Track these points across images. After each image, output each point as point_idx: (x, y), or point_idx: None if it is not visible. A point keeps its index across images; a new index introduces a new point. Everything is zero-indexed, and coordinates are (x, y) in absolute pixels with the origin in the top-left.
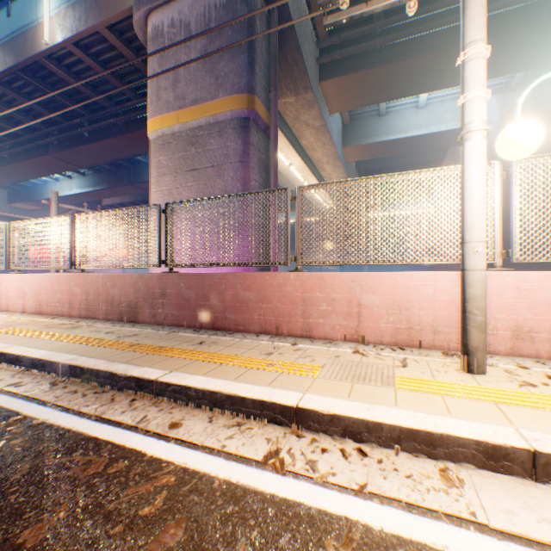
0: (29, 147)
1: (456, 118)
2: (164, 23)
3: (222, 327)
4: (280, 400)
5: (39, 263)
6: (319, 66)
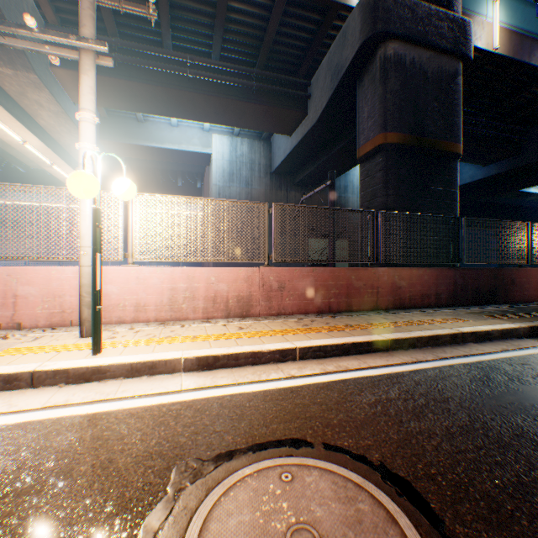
0: None
1: (202, 144)
2: None
3: None
4: None
5: None
6: None
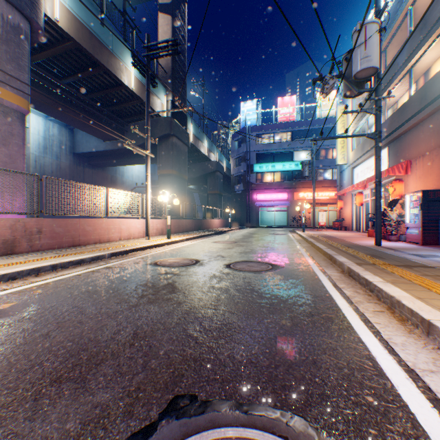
0: None
1: None
2: None
3: (78, 244)
4: (155, 243)
5: None
6: None
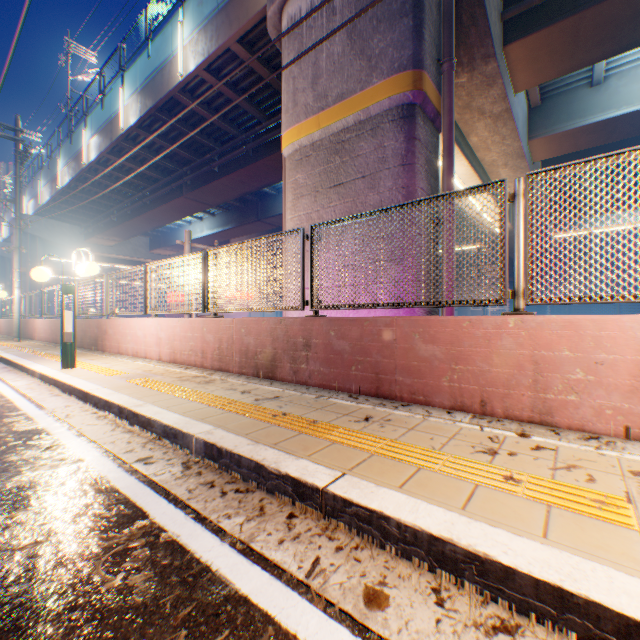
0: (166, 191)
1: None
2: (302, 10)
3: (389, 395)
4: (611, 602)
5: (173, 307)
6: (503, 24)
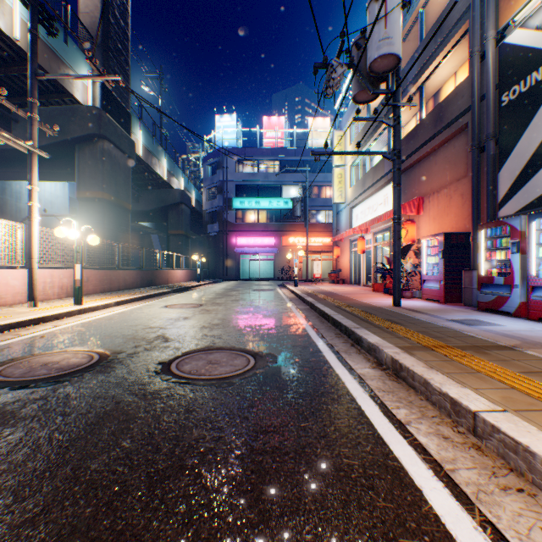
0: None
1: None
2: None
3: None
4: (37, 316)
5: None
6: None
